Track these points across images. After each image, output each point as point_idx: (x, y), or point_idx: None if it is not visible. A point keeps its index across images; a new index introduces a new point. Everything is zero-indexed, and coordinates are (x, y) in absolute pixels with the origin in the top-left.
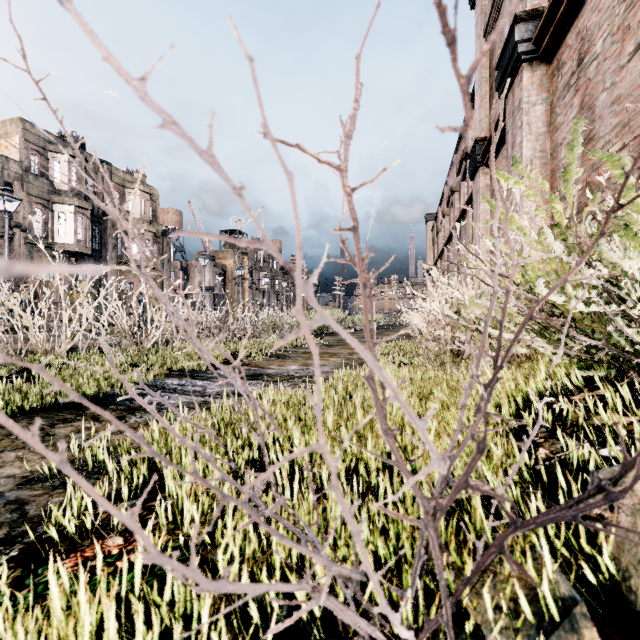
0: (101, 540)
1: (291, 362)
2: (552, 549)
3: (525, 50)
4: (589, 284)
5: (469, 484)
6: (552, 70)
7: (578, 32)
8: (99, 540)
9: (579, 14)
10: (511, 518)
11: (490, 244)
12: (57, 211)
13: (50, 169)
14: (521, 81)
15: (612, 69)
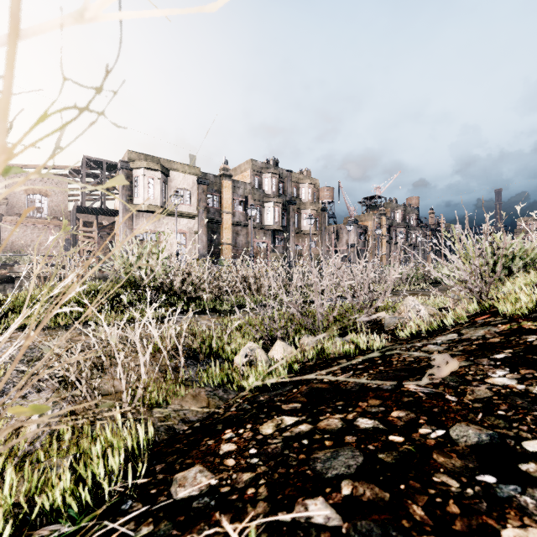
0: None
1: (395, 297)
2: None
3: None
4: None
5: None
6: None
7: None
8: None
9: None
10: None
11: None
12: (266, 207)
13: (263, 183)
14: None
15: None
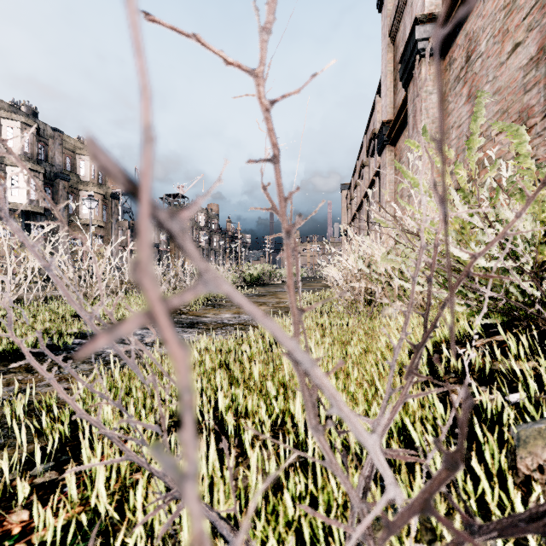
0: (4, 515)
1: (225, 311)
2: (478, 509)
3: (423, 47)
4: (487, 242)
5: (433, 510)
6: (445, 65)
7: (466, 34)
8: (1, 516)
9: (467, 19)
10: (465, 519)
11: (394, 210)
12: (10, 173)
13: (3, 134)
14: (420, 73)
15: (494, 65)
